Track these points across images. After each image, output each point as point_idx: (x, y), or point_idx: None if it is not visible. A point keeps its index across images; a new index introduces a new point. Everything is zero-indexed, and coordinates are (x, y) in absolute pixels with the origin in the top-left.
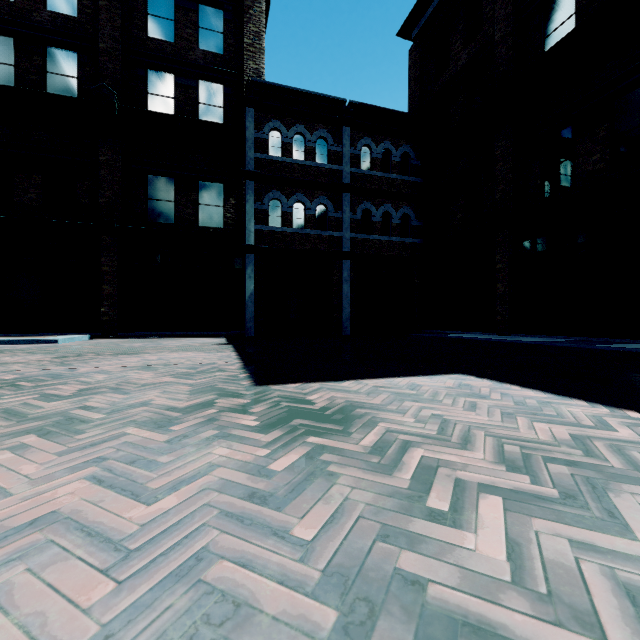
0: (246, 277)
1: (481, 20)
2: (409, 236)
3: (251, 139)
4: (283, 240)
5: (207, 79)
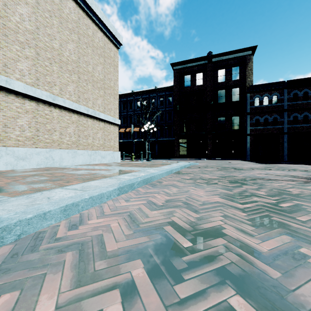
0: (247, 143)
1: None
2: None
3: (249, 103)
4: (260, 131)
5: (234, 88)
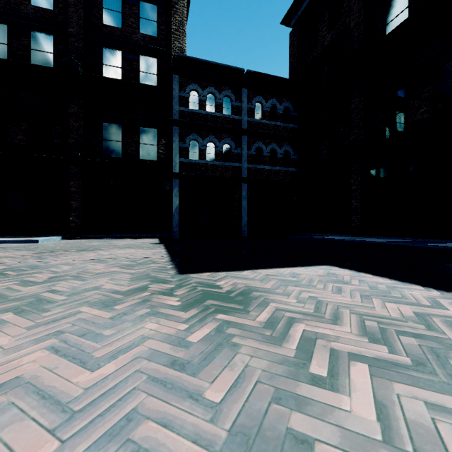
0: (173, 195)
1: (340, 12)
2: (289, 166)
3: (177, 97)
4: (199, 169)
5: (145, 54)
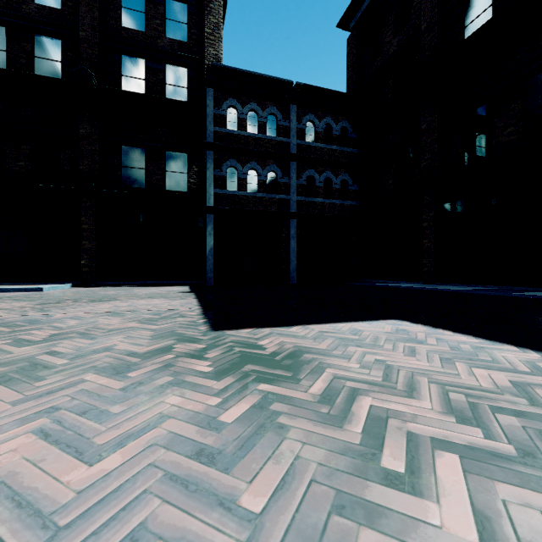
0: (207, 234)
1: (409, 12)
2: (347, 199)
3: (211, 115)
4: (239, 202)
5: (173, 63)
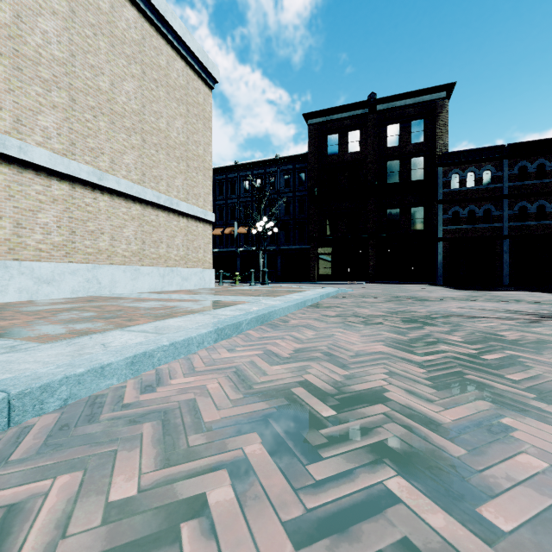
0: (438, 254)
1: None
2: None
3: (441, 183)
4: (460, 232)
5: (415, 157)
